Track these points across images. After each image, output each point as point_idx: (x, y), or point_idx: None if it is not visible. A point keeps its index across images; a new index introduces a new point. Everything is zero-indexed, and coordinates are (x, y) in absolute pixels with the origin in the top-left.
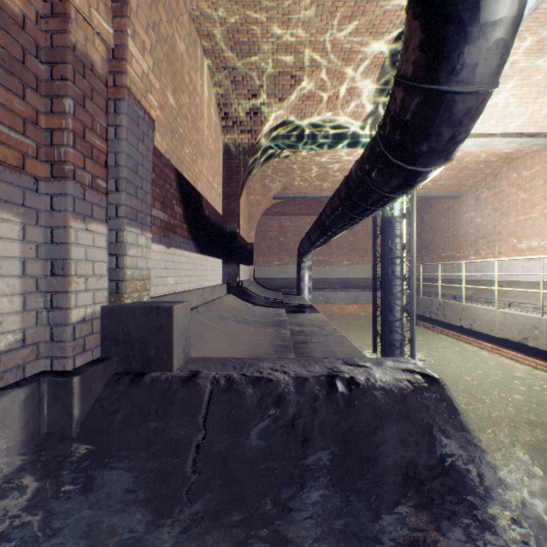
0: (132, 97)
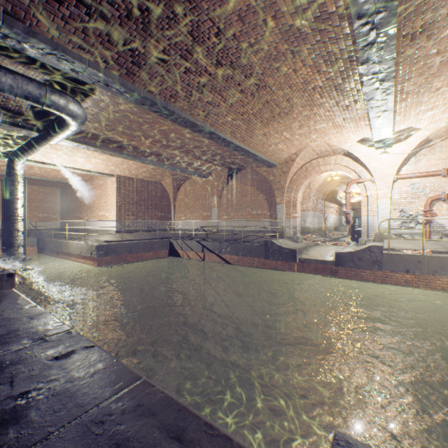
0: None
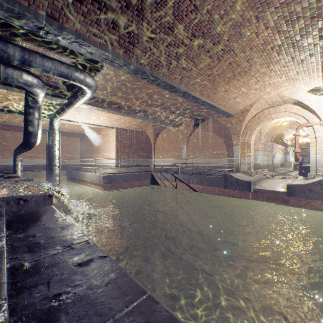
0: None
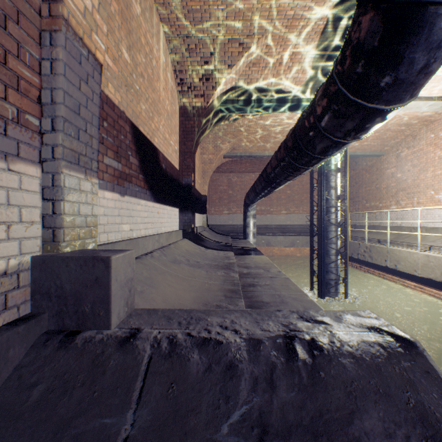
0: (70, 31)
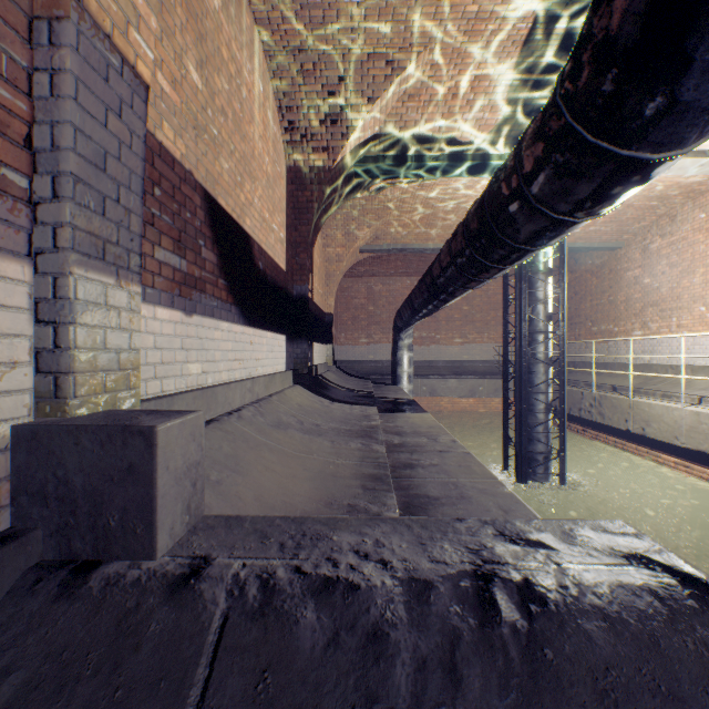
0: (87, 20)
